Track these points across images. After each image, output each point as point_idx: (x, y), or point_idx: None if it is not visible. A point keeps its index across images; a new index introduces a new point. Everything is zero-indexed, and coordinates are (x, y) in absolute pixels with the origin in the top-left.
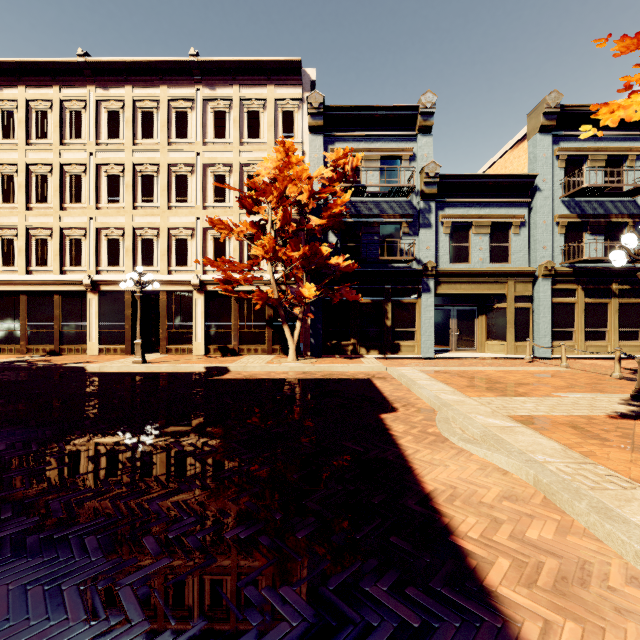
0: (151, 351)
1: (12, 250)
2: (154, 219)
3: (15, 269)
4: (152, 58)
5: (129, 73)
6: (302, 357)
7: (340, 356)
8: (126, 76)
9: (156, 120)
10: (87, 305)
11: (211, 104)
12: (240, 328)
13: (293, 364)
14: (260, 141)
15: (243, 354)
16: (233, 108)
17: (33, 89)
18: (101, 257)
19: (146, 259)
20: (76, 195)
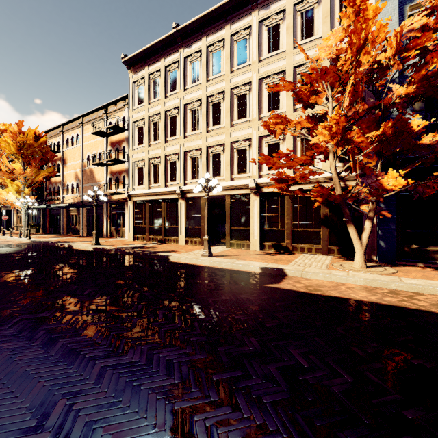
0: (220, 243)
1: (142, 174)
2: (221, 137)
3: (143, 186)
4: (219, 4)
5: (204, 27)
6: (368, 262)
7: (425, 265)
8: (202, 30)
9: (222, 56)
10: (179, 208)
11: (266, 23)
12: (293, 227)
13: (366, 274)
14: (314, 38)
15: (296, 252)
16: (286, 17)
17: (151, 66)
18: (187, 173)
19: (215, 170)
20: (173, 131)
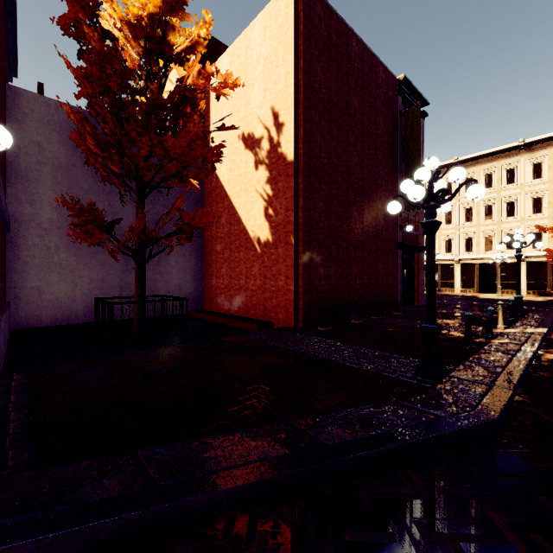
0: (484, 293)
1: None
2: (492, 227)
3: None
4: (494, 150)
5: (478, 159)
6: None
7: None
8: (477, 161)
9: (493, 177)
10: (454, 270)
11: (531, 161)
12: (552, 281)
13: None
14: None
15: None
16: (547, 160)
17: None
18: (461, 248)
19: (487, 247)
20: (448, 221)
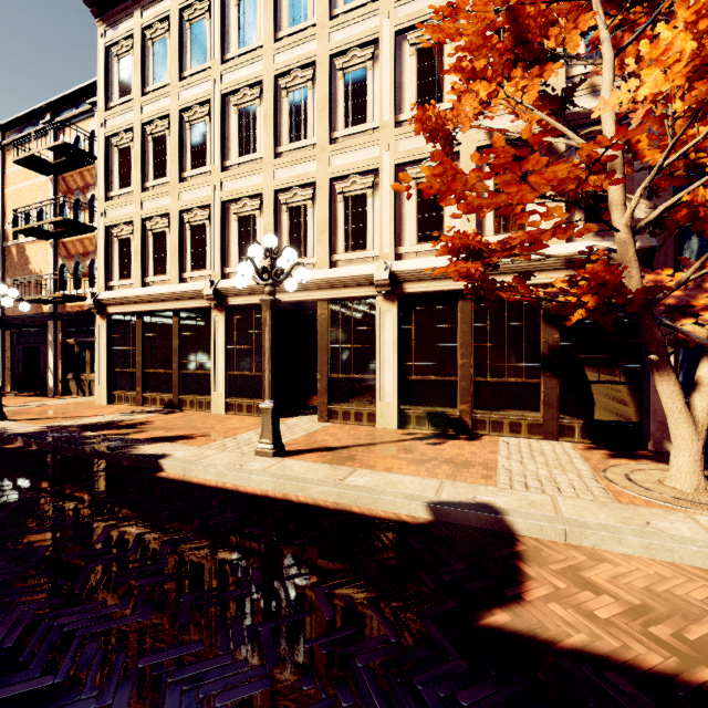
0: (305, 409)
1: (129, 255)
2: (307, 168)
3: (131, 281)
4: None
5: None
6: None
7: None
8: None
9: None
10: (211, 331)
11: None
12: (475, 374)
13: None
14: None
15: (483, 433)
16: None
17: (149, 10)
18: (230, 250)
19: (294, 245)
20: (198, 156)
